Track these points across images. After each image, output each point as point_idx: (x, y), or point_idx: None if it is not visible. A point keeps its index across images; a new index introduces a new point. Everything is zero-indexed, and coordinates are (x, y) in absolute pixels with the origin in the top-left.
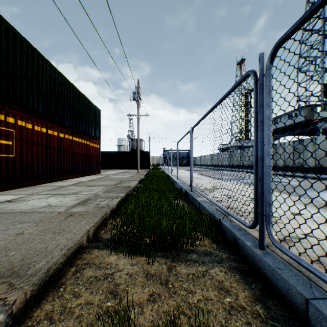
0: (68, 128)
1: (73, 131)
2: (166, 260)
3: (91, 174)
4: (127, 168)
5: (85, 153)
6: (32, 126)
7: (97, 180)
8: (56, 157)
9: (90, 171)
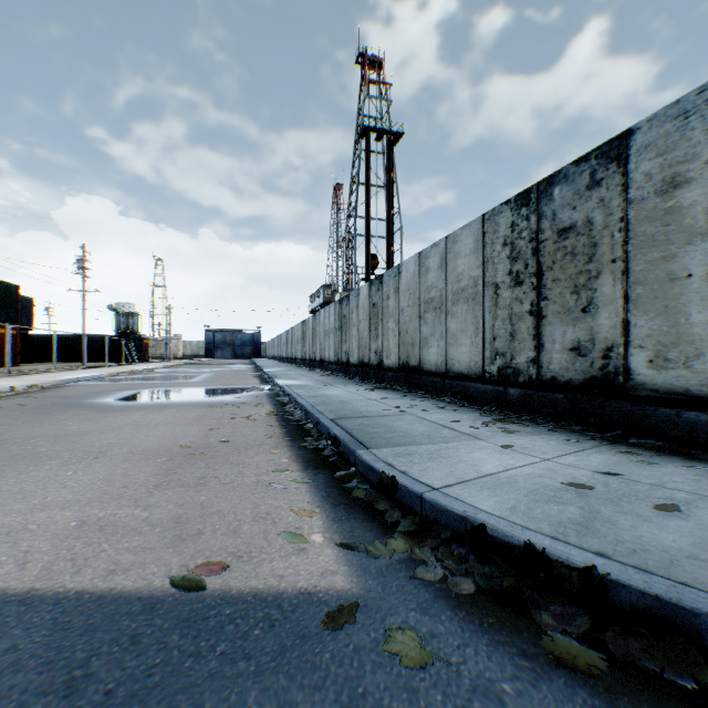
0: None
1: None
2: None
3: (1, 367)
4: (94, 361)
5: None
6: None
7: None
8: None
9: (0, 363)
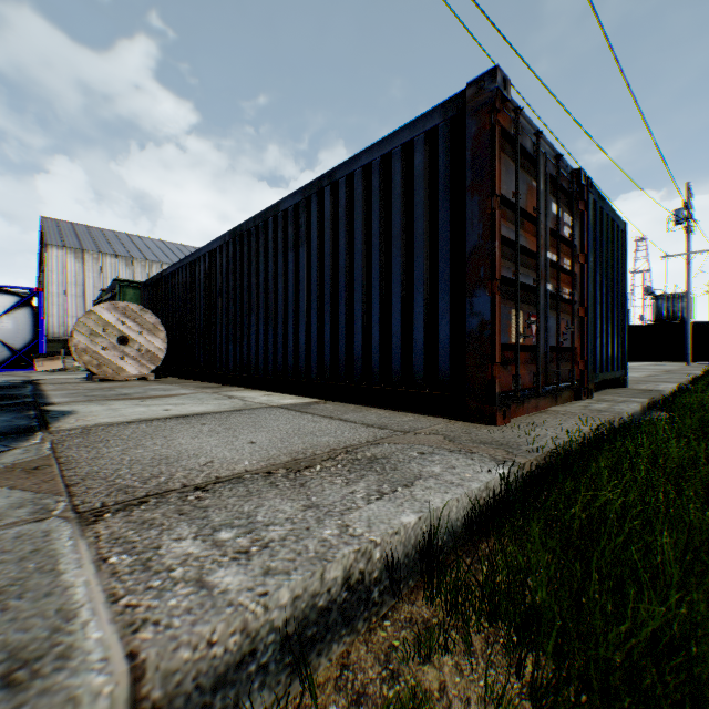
0: None
1: None
2: None
3: None
4: (649, 359)
5: None
6: None
7: None
8: None
9: None
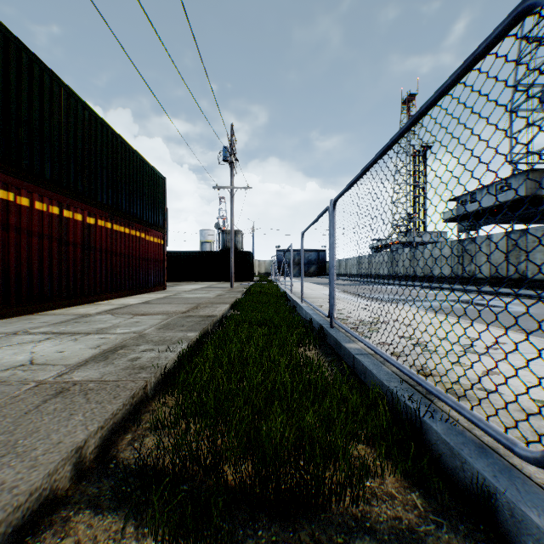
0: (103, 208)
1: (113, 213)
2: None
3: (148, 292)
4: (215, 280)
5: (137, 254)
6: (30, 202)
7: (156, 302)
8: (81, 260)
9: (147, 285)
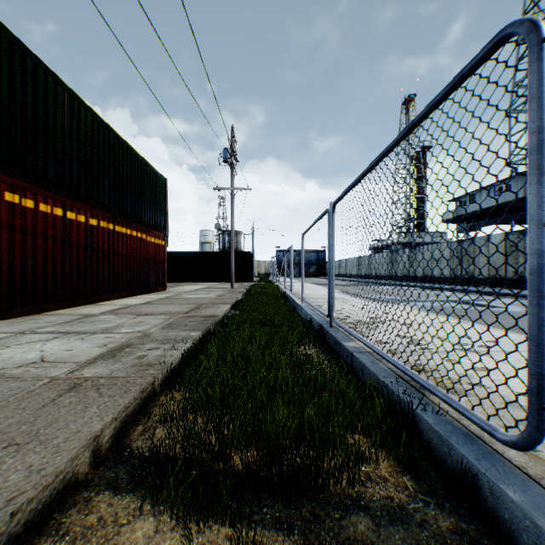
0: (105, 209)
1: (115, 214)
2: (287, 539)
3: (149, 292)
4: (215, 280)
5: (139, 254)
6: (34, 204)
7: (158, 302)
8: (84, 261)
9: (148, 286)
